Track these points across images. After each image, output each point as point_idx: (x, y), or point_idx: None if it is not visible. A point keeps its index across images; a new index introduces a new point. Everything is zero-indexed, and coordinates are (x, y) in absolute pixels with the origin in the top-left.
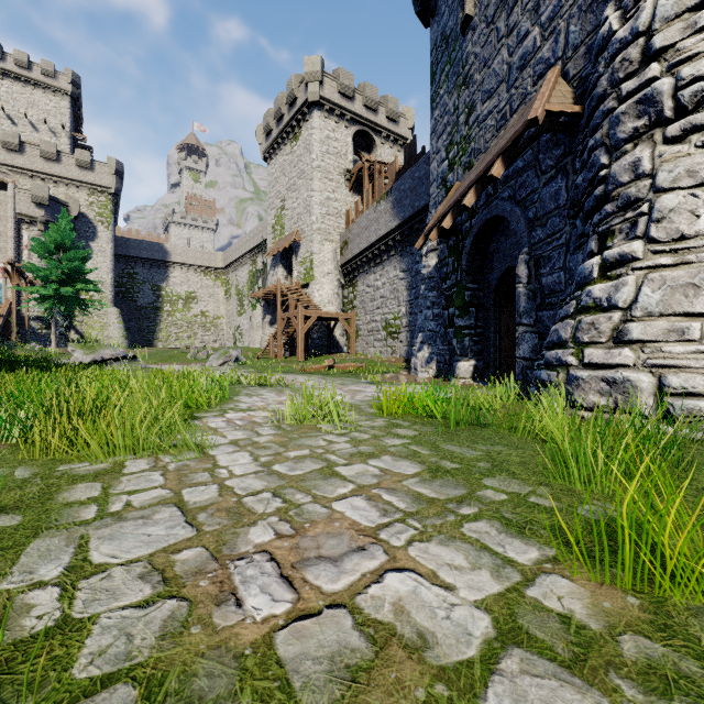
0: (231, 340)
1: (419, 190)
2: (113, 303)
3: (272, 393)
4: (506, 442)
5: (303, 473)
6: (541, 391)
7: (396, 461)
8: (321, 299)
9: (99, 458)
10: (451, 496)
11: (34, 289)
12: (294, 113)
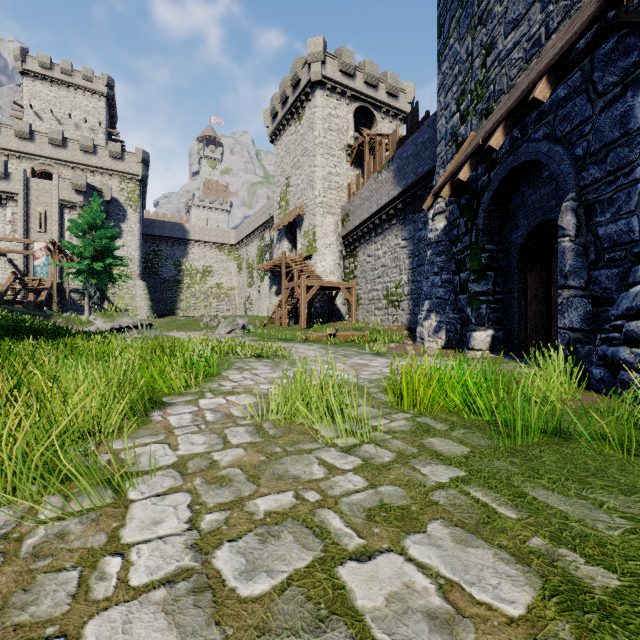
0: (242, 309)
1: (422, 156)
2: (140, 276)
3: (266, 366)
4: None
5: (268, 590)
6: (619, 374)
7: (462, 545)
8: (323, 270)
9: None
10: None
11: (71, 265)
12: (298, 95)
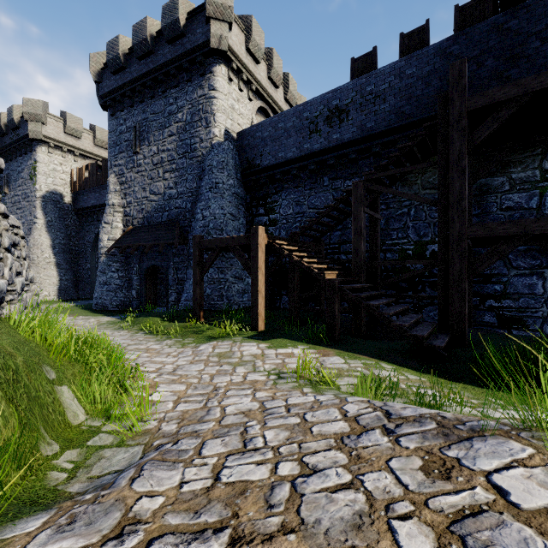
0: None
1: None
2: None
3: None
4: None
5: None
6: None
7: None
8: None
9: None
10: None
11: None
12: None
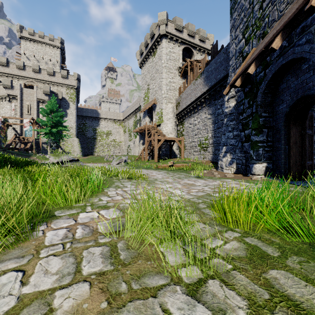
0: (126, 152)
1: (220, 69)
2: (76, 136)
3: (133, 185)
4: None
5: None
6: None
7: None
8: (166, 131)
9: None
10: None
11: (41, 130)
12: (153, 42)
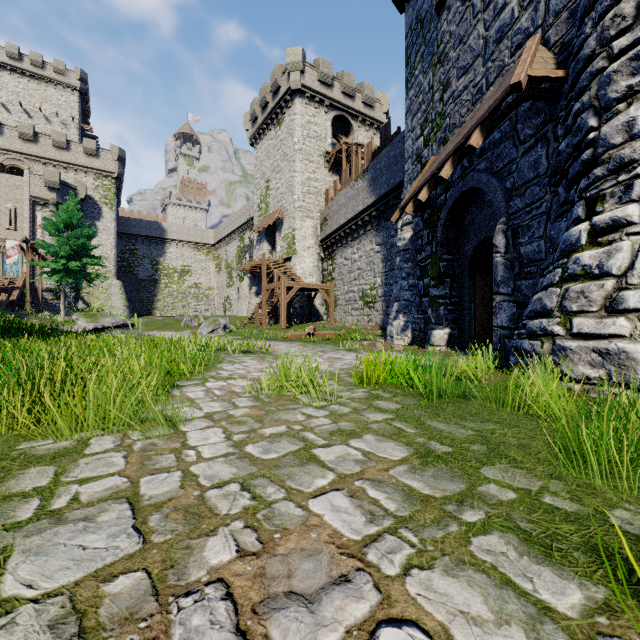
0: (221, 309)
1: (394, 168)
2: (116, 276)
3: (254, 360)
4: (496, 419)
5: (277, 457)
6: (523, 360)
7: (380, 442)
8: (303, 272)
9: (65, 434)
10: (448, 493)
11: (45, 264)
12: (277, 101)
